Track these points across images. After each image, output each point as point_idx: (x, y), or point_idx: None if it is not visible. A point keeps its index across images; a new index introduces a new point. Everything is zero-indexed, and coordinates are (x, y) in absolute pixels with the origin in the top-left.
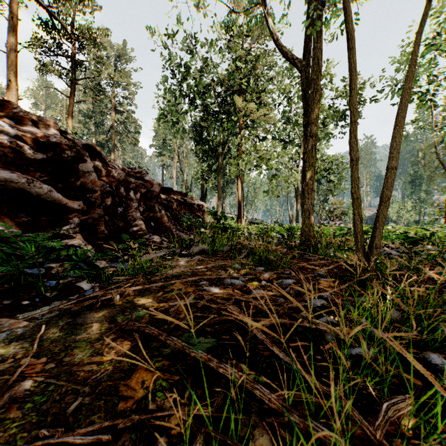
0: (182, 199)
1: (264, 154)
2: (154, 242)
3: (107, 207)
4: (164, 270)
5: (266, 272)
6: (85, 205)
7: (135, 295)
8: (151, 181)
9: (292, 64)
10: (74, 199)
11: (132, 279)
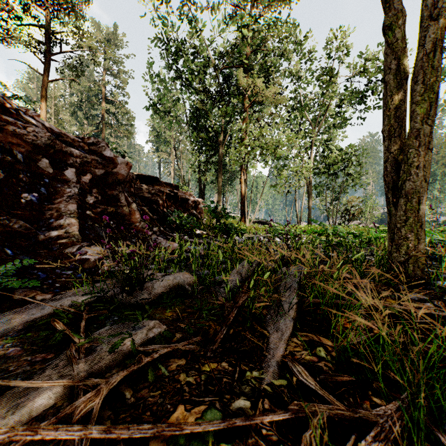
0: (171, 192)
1: (272, 141)
2: (83, 261)
3: None
4: None
5: None
6: None
7: None
8: (114, 158)
9: None
10: None
11: None
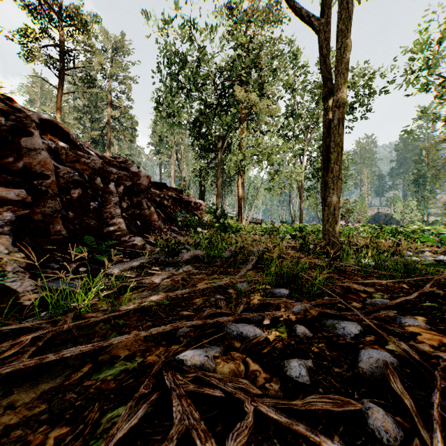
0: (177, 196)
1: (266, 149)
2: (134, 245)
3: (73, 200)
4: (129, 293)
5: (297, 303)
6: (30, 195)
7: (20, 381)
8: (138, 173)
9: (308, 23)
10: (13, 186)
11: (33, 333)
